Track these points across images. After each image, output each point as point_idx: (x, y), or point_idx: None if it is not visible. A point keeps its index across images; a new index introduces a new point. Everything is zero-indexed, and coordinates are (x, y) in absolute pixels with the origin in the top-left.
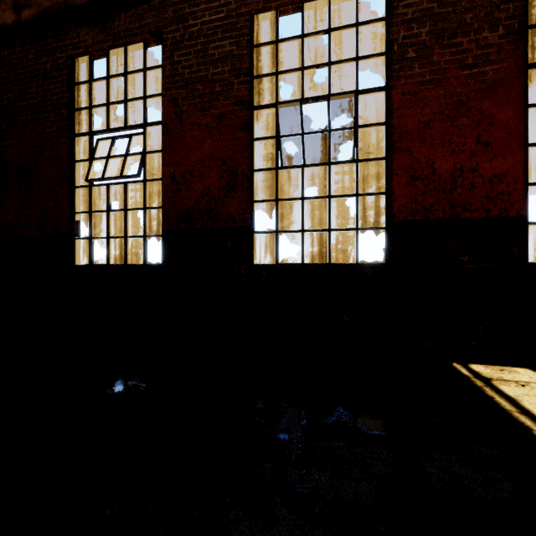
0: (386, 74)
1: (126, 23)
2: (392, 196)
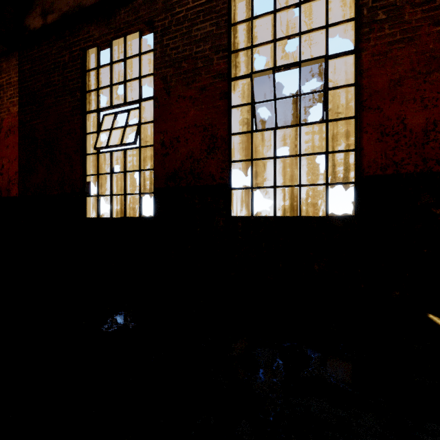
0: (355, 38)
1: (125, 16)
2: (361, 152)
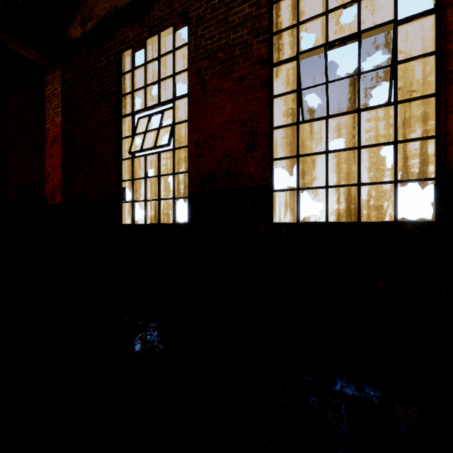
0: None
1: (159, 12)
2: (446, 138)
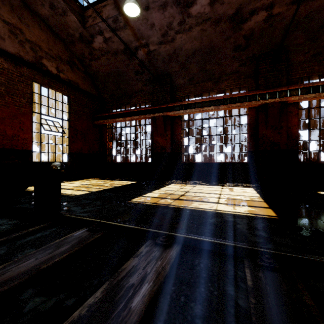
0: None
1: None
2: None
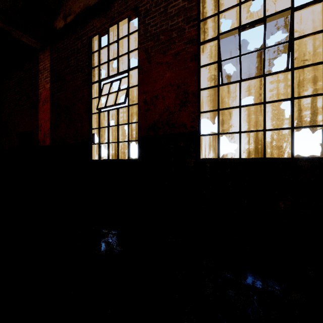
0: None
1: (118, 8)
2: None
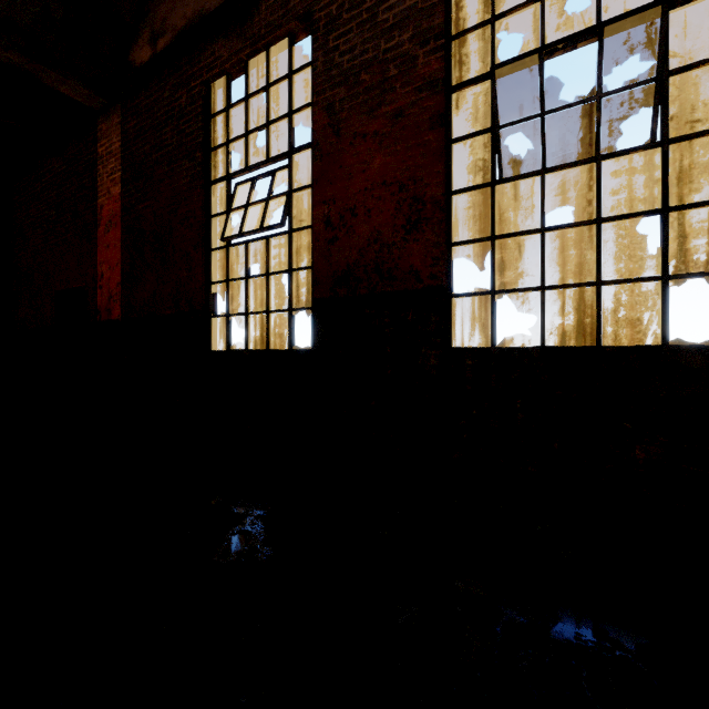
0: None
1: (268, 15)
2: None
